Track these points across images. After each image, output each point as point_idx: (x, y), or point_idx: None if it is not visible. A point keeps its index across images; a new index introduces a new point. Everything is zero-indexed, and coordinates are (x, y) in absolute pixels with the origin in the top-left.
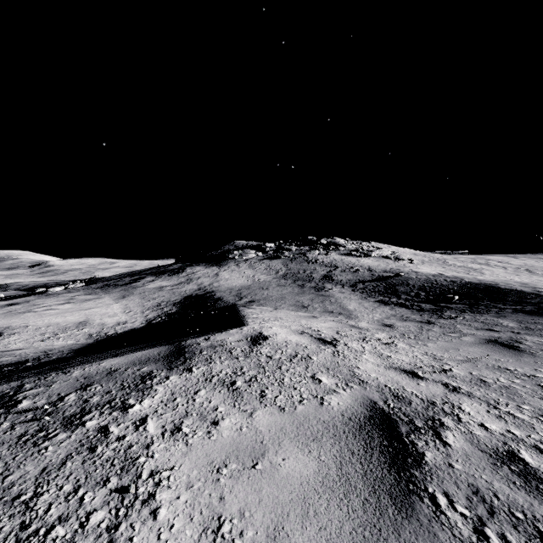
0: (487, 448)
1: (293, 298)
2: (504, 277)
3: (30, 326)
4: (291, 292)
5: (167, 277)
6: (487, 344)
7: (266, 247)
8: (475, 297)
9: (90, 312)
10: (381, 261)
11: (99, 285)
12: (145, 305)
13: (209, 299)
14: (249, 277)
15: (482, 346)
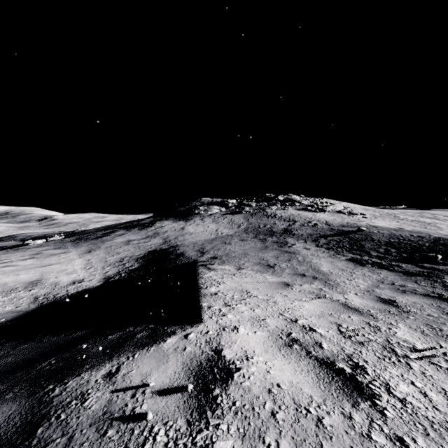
0: None
1: (257, 254)
2: None
3: None
4: (253, 247)
5: (137, 230)
6: None
7: (229, 203)
8: None
9: (47, 269)
10: (336, 216)
11: (72, 239)
12: (107, 261)
13: (171, 254)
14: (213, 230)
15: None
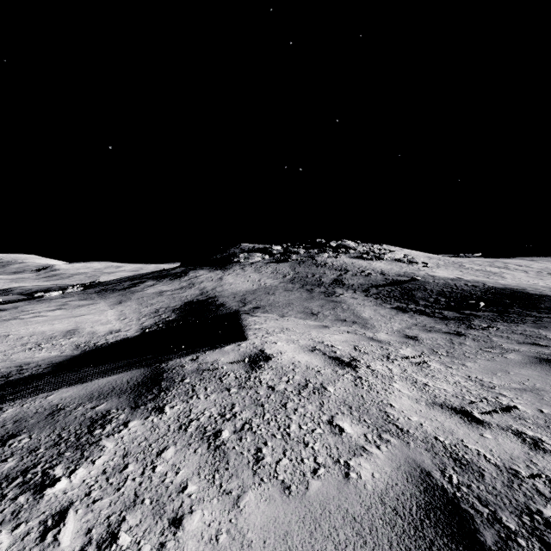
0: None
1: (302, 304)
2: (527, 282)
3: (11, 335)
4: (299, 297)
5: (168, 281)
6: (541, 365)
7: (273, 250)
8: (502, 303)
9: (81, 319)
10: (394, 265)
11: (96, 290)
12: (142, 312)
13: (210, 304)
14: (255, 281)
15: (536, 367)
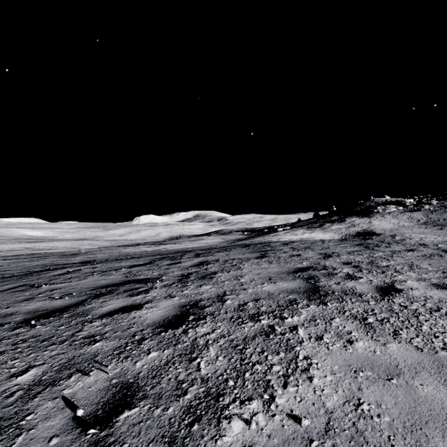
0: None
1: (432, 233)
2: None
3: (307, 238)
4: (430, 231)
5: (337, 223)
6: None
7: (406, 202)
8: None
9: (319, 236)
10: None
11: (306, 227)
12: (339, 235)
13: (372, 234)
14: (395, 223)
15: None
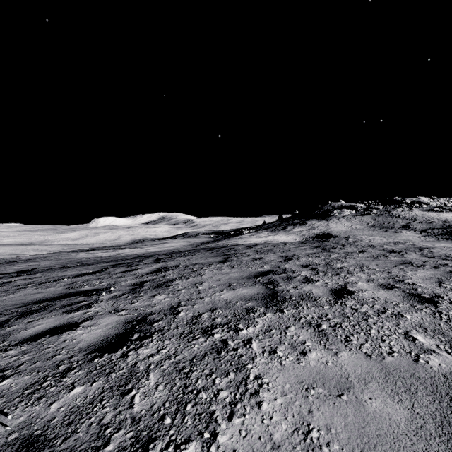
0: (410, 244)
1: (379, 235)
2: None
3: (271, 241)
4: (378, 233)
5: (299, 226)
6: None
7: (358, 207)
8: None
9: (282, 238)
10: None
11: (270, 230)
12: (300, 238)
13: (330, 236)
14: (349, 226)
15: (449, 243)
